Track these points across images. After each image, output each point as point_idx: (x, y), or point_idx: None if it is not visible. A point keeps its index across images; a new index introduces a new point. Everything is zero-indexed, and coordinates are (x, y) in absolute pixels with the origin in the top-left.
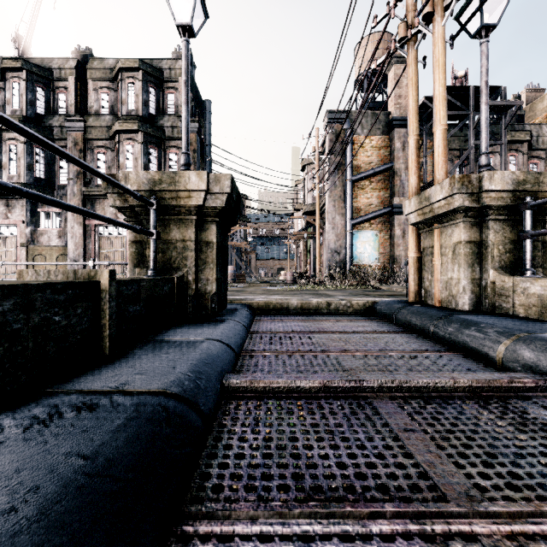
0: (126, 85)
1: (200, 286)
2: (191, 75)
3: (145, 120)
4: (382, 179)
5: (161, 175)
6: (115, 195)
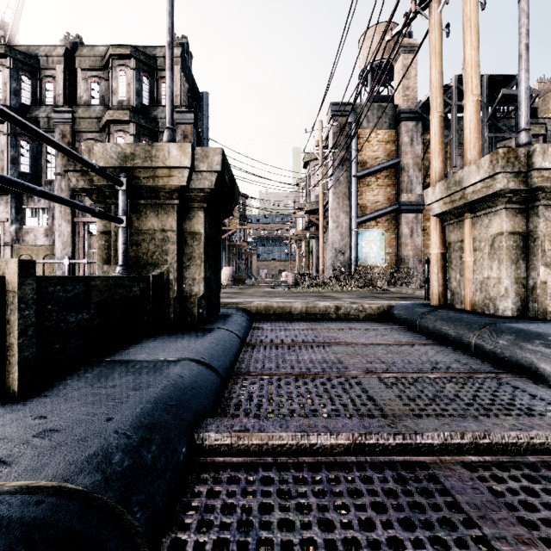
0: (118, 73)
1: (184, 287)
2: (187, 64)
3: (138, 111)
4: (389, 176)
5: (134, 148)
6: (78, 174)
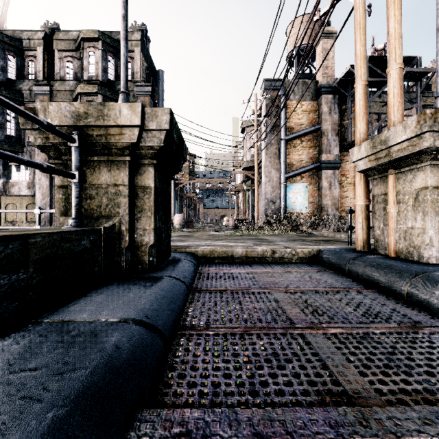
0: (88, 53)
1: (136, 237)
2: (145, 47)
3: (104, 85)
4: (311, 139)
5: (87, 107)
6: (36, 132)
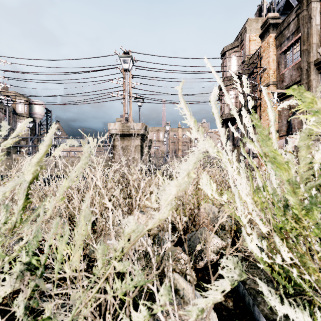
0: None
1: None
2: None
3: None
4: None
5: None
6: None
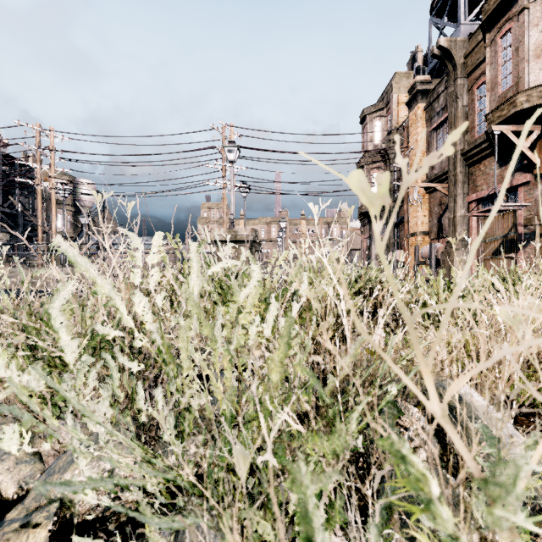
0: None
1: None
2: None
3: None
4: None
5: None
6: None
